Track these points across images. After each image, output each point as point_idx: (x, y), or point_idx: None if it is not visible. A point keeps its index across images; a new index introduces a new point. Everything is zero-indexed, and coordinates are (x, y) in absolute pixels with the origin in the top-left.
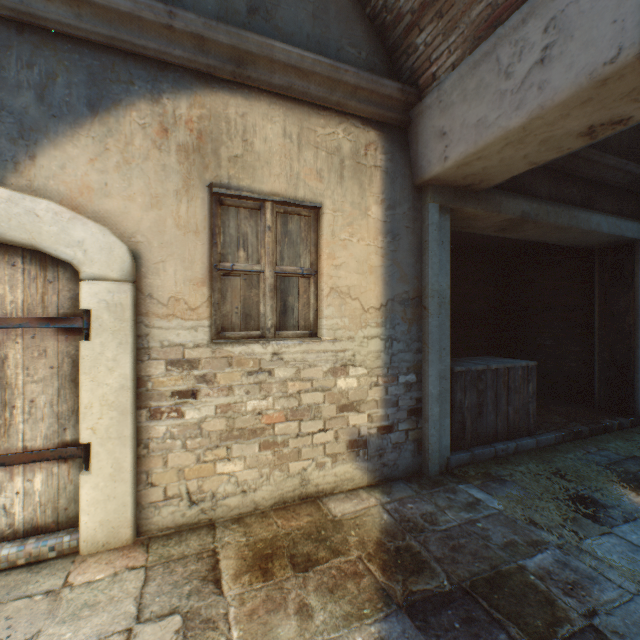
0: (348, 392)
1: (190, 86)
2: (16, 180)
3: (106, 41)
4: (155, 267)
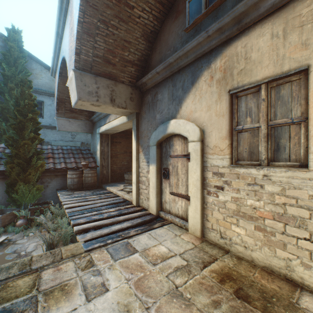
0: None
1: (220, 52)
2: (178, 116)
3: (194, 58)
4: (208, 134)
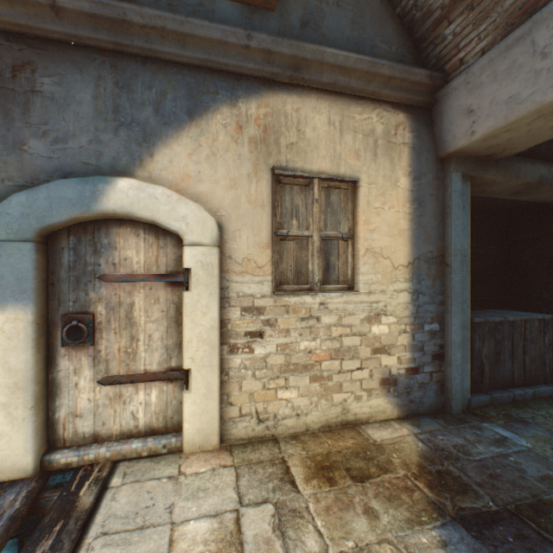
0: (380, 337)
1: (258, 91)
2: (141, 173)
3: (200, 63)
4: (233, 235)
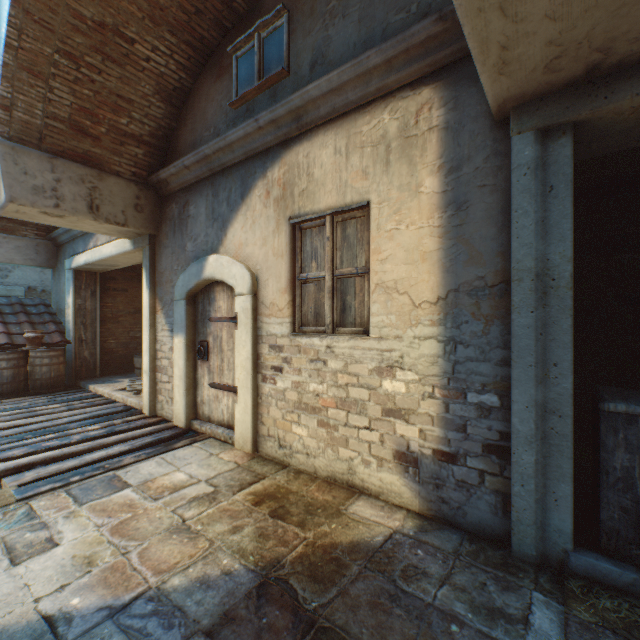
0: (395, 396)
1: (279, 155)
2: (222, 249)
3: (245, 156)
4: (264, 284)
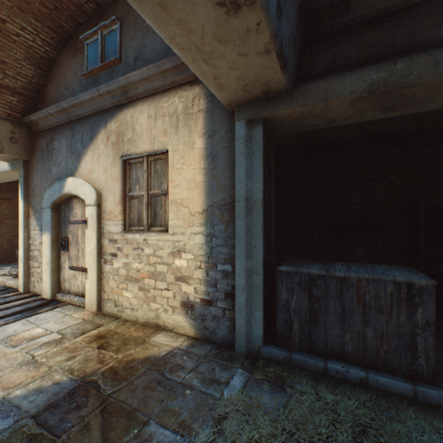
0: (181, 269)
1: (115, 114)
2: (78, 173)
3: (93, 112)
4: (106, 198)
